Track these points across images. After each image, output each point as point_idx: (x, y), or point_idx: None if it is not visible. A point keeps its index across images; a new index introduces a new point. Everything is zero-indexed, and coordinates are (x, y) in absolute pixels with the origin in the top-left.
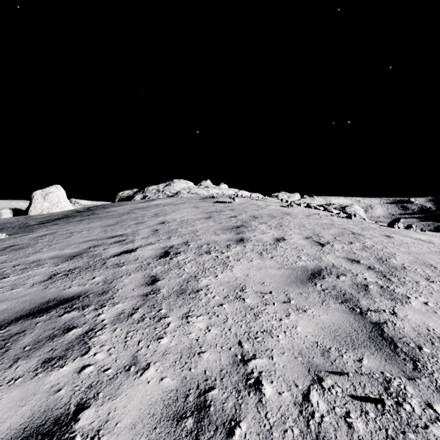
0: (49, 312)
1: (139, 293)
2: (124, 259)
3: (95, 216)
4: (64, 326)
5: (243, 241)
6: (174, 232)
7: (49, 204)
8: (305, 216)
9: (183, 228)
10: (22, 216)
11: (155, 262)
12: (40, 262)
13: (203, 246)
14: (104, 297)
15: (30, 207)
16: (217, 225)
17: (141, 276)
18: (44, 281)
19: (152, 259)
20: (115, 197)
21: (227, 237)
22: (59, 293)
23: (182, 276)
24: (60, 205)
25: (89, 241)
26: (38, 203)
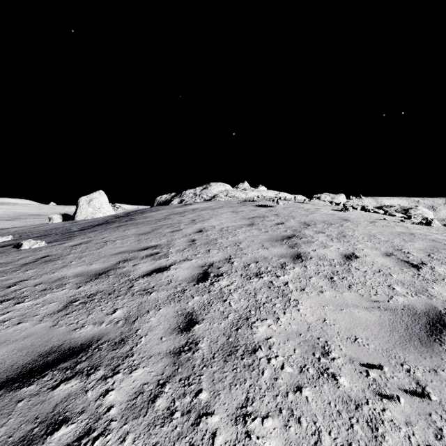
0: (42, 376)
1: (169, 348)
2: (154, 281)
3: (132, 222)
4: (51, 414)
5: (301, 258)
6: (213, 244)
7: (92, 209)
8: (369, 222)
9: (224, 238)
10: (69, 221)
11: (192, 288)
12: (62, 281)
13: (251, 265)
14: (120, 351)
15: (76, 213)
16: (263, 234)
17: (173, 312)
18: (57, 312)
19: (188, 283)
20: (154, 202)
21: (278, 252)
22: (66, 337)
23: (228, 317)
24: (102, 210)
25: (120, 254)
26: (83, 209)
